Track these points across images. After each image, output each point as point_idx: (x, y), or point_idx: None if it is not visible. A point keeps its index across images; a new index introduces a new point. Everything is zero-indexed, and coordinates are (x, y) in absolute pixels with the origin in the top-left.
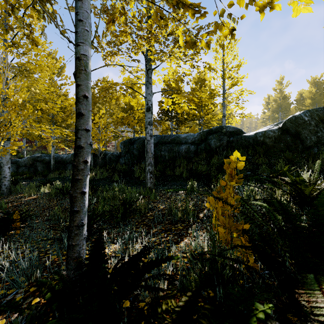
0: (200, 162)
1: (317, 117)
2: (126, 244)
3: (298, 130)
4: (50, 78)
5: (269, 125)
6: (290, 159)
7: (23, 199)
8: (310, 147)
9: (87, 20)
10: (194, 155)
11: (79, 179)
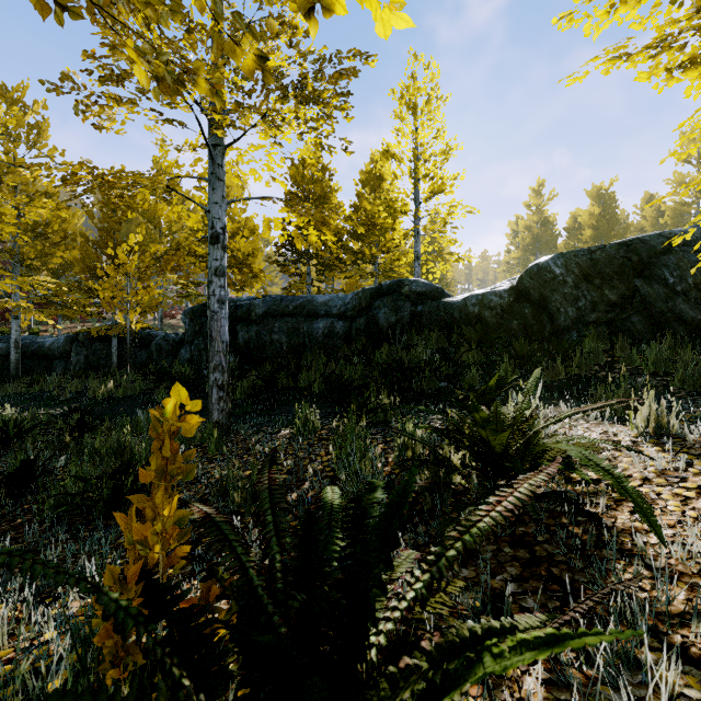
0: (353, 358)
1: (576, 268)
2: (3, 615)
3: (544, 295)
4: (7, 151)
5: (506, 280)
6: (523, 355)
7: None
8: (566, 329)
9: None
10: (344, 342)
11: None
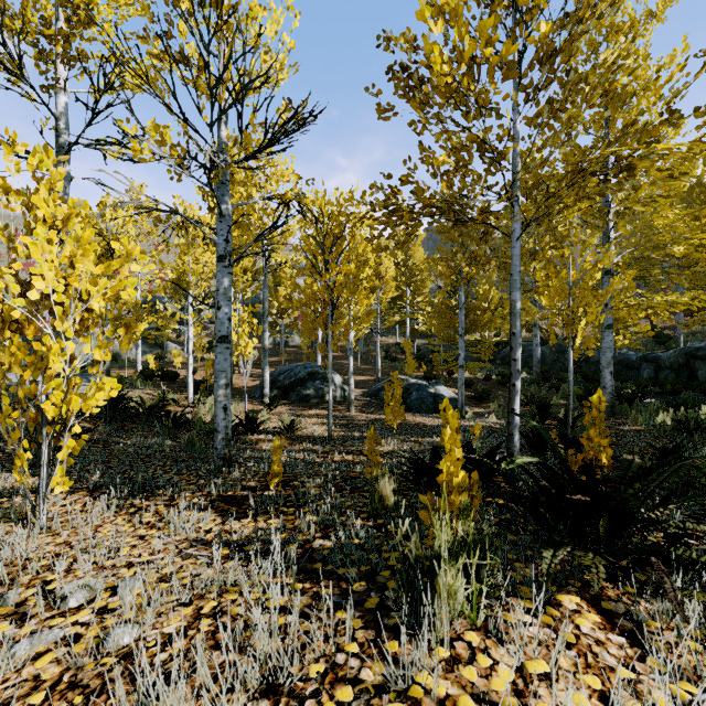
0: None
1: None
2: None
3: None
4: None
5: None
6: None
7: (621, 426)
8: None
9: (515, 271)
10: None
11: (509, 398)
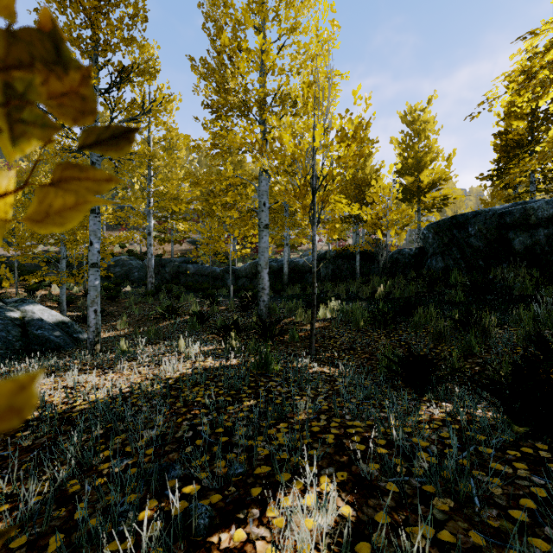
0: None
1: None
2: None
3: None
4: None
5: None
6: None
7: (304, 326)
8: None
9: None
10: None
11: None
